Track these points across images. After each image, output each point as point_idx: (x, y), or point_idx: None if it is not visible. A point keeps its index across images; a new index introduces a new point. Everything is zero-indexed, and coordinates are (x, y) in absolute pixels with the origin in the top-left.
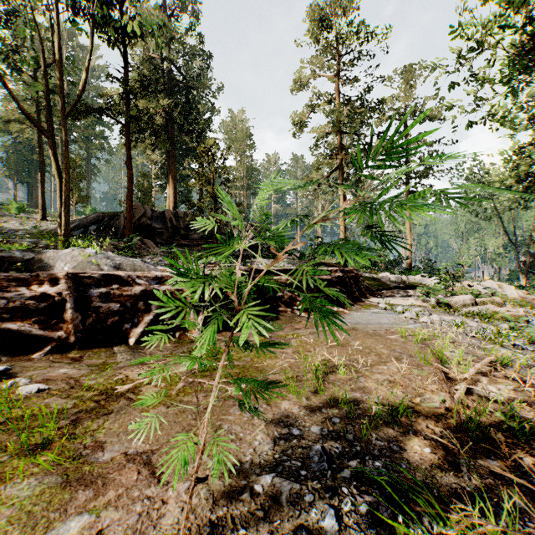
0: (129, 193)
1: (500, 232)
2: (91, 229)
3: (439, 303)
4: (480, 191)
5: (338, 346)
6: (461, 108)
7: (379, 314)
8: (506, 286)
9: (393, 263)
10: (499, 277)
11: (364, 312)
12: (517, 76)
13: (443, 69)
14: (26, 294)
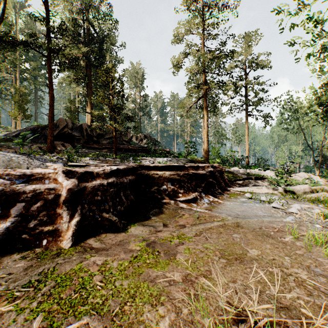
0: (51, 108)
1: (300, 142)
2: (28, 136)
3: (285, 191)
4: (291, 114)
5: (237, 261)
6: (302, 42)
7: (249, 204)
8: (313, 176)
9: (237, 161)
10: (299, 170)
11: (234, 201)
12: (325, 33)
13: (287, 13)
14: None
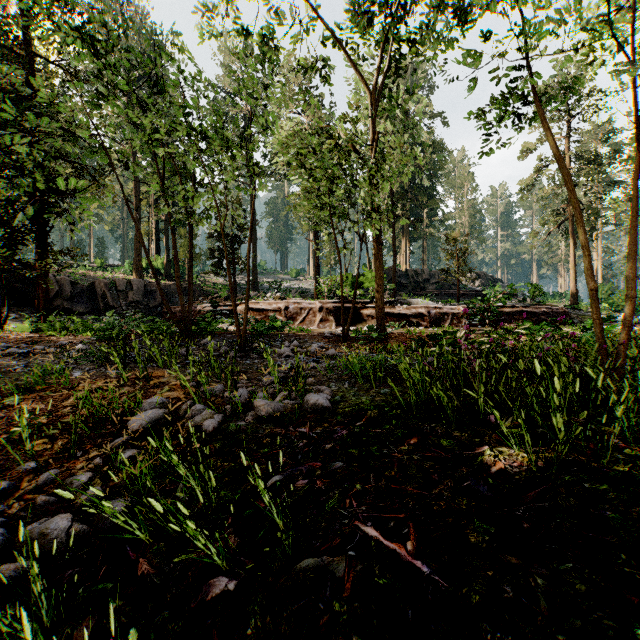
0: (395, 263)
1: None
2: None
3: None
4: None
5: None
6: None
7: None
8: None
9: None
10: None
11: None
12: None
13: None
14: (415, 312)
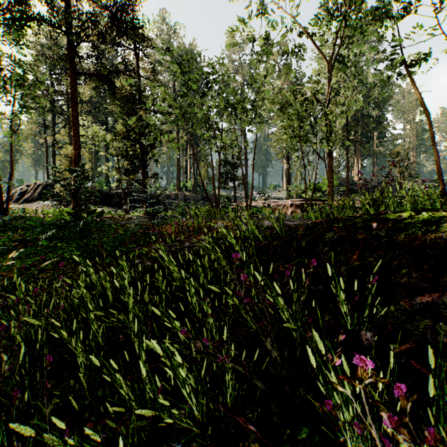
0: (347, 175)
1: None
2: None
3: None
4: None
5: None
6: None
7: None
8: None
9: None
10: None
11: None
12: None
13: None
14: None
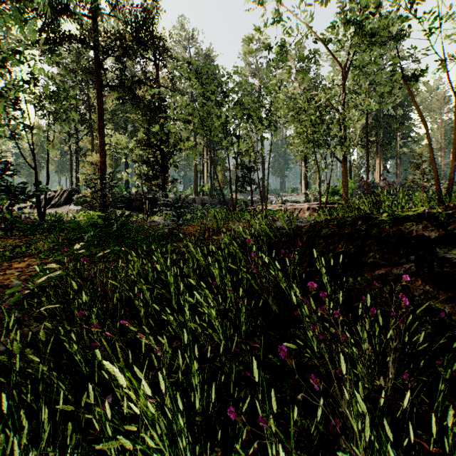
0: (368, 177)
1: None
2: None
3: None
4: None
5: None
6: None
7: None
8: None
9: None
10: None
11: None
12: None
13: None
14: None
